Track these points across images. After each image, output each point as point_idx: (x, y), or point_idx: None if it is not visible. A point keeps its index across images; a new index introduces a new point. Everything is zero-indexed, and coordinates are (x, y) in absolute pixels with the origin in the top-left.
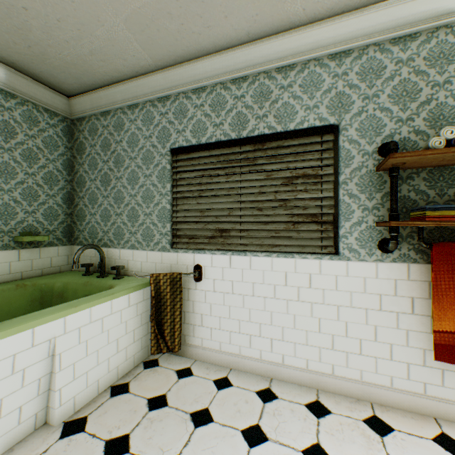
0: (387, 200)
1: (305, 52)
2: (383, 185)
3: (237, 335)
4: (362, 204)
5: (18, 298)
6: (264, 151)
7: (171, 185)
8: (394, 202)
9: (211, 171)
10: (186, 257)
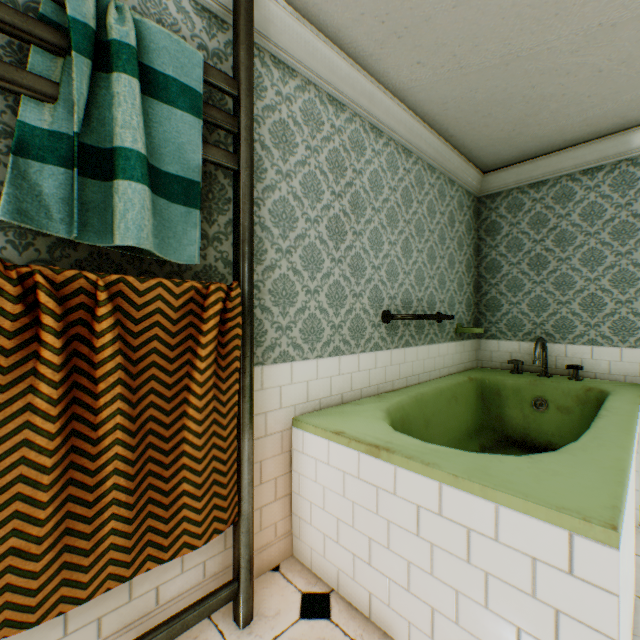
0: None
1: None
2: None
3: None
4: None
5: (470, 391)
6: None
7: None
8: None
9: None
10: None
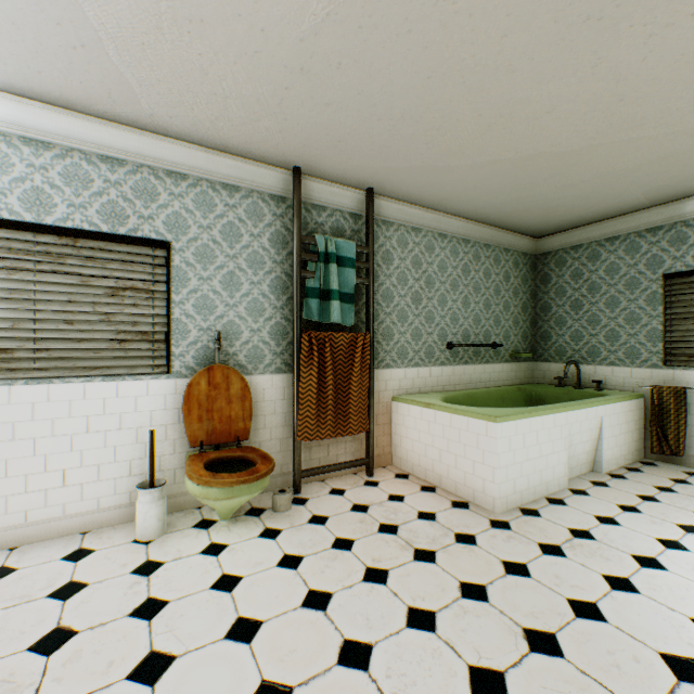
0: None
1: None
2: None
3: None
4: None
5: (518, 397)
6: None
7: (662, 308)
8: None
9: None
10: (684, 374)
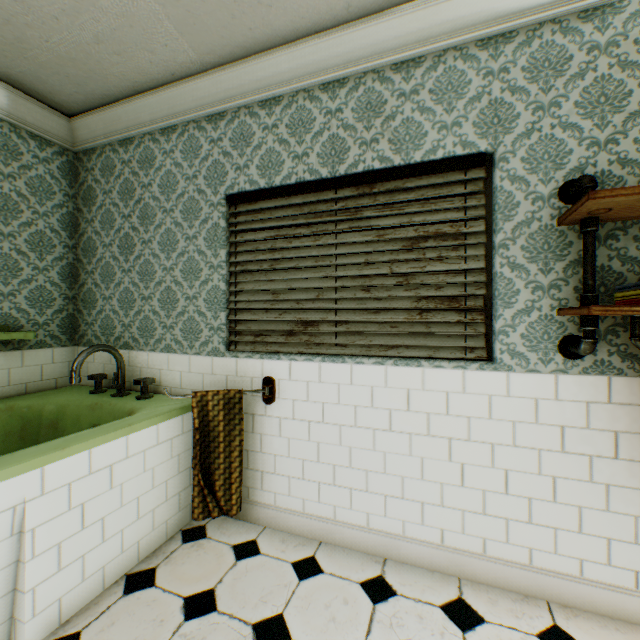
0: (573, 274)
1: (439, 37)
2: (567, 248)
3: (331, 489)
4: (532, 280)
5: None
6: (374, 197)
7: (227, 253)
8: (589, 275)
9: (289, 230)
10: (250, 365)
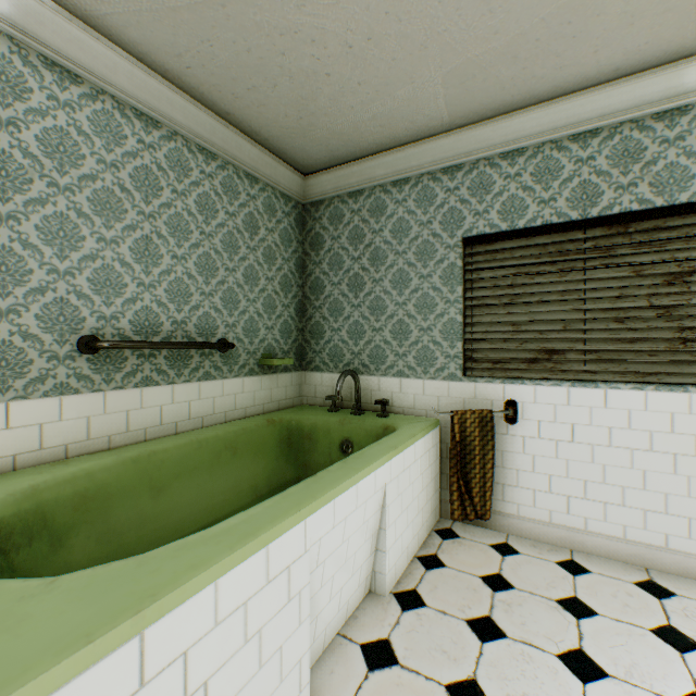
0: None
1: None
2: None
3: (581, 503)
4: None
5: (269, 437)
6: (627, 236)
7: (462, 289)
8: None
9: (530, 267)
10: (490, 389)
